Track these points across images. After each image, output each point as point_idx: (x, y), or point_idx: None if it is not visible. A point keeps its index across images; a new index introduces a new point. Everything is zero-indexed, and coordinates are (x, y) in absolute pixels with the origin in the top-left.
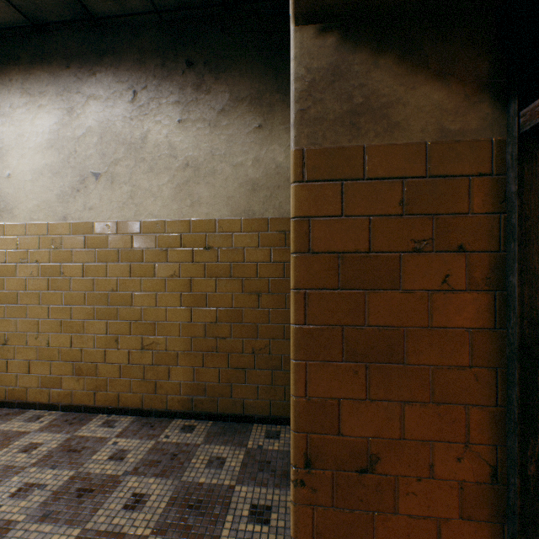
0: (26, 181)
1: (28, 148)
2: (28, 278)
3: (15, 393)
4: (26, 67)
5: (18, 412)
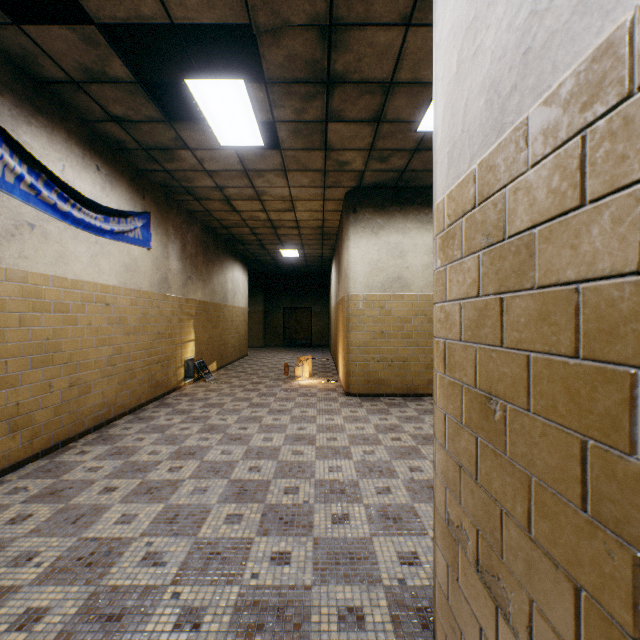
0: (418, 270)
1: (419, 252)
2: (419, 324)
3: (411, 389)
4: (418, 207)
5: (418, 398)
